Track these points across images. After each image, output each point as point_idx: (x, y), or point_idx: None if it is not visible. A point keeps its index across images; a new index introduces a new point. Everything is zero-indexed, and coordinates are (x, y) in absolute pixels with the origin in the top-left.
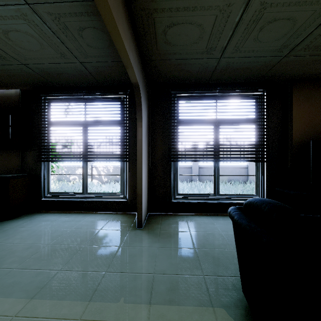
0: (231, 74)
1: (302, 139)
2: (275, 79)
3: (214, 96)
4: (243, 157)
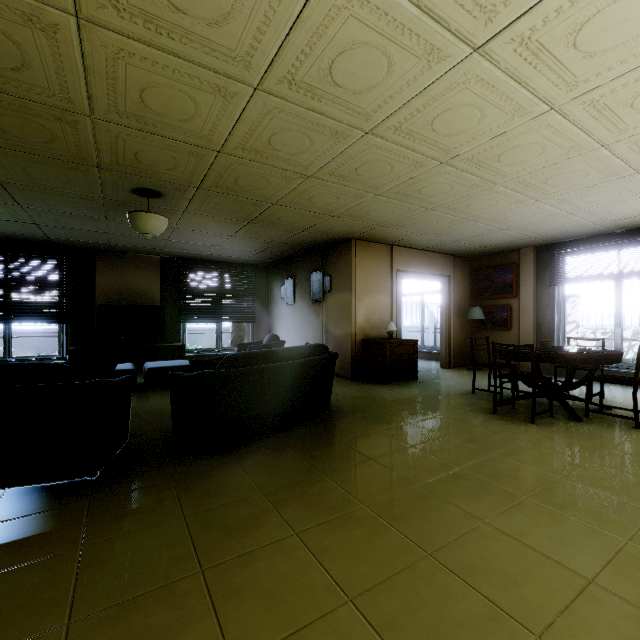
0: (12, 238)
1: (106, 303)
2: (74, 246)
3: (2, 253)
4: (41, 318)
